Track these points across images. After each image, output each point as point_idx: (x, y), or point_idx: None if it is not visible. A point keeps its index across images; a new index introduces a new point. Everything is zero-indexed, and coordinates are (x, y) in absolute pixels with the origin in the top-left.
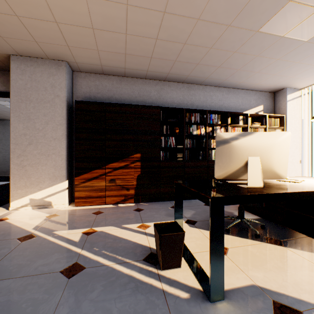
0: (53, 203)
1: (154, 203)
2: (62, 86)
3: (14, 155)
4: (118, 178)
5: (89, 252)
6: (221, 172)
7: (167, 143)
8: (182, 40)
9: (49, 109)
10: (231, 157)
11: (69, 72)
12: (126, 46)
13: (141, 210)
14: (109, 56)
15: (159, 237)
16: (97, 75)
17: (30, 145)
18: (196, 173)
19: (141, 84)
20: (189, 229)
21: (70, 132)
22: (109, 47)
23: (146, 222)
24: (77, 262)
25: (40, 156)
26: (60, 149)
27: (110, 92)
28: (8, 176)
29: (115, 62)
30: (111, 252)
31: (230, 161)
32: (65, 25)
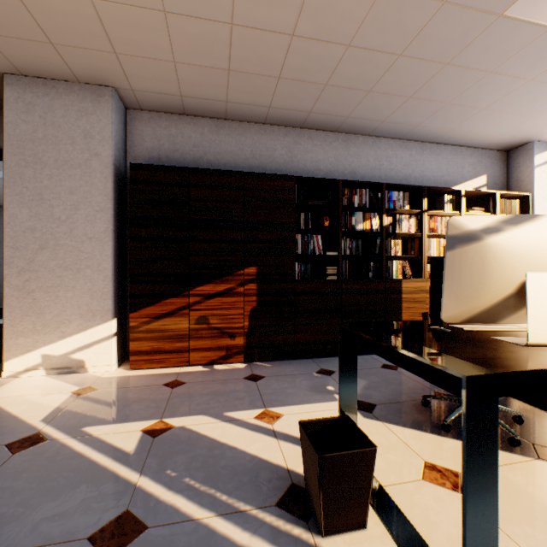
0: (88, 364)
1: (283, 363)
2: (105, 135)
3: (11, 269)
4: (213, 315)
5: (156, 483)
6: (457, 308)
7: (307, 248)
8: (343, 38)
9: (79, 180)
10: (484, 273)
11: (120, 109)
12: (231, 53)
13: (259, 378)
14: (197, 76)
15: (318, 460)
16: (174, 116)
17: (43, 250)
18: (364, 305)
19: (256, 134)
20: (364, 423)
21: (122, 225)
22: (196, 55)
23: (273, 406)
24: (129, 511)
25: (62, 272)
26: (100, 258)
27: (198, 149)
28: None
29: (208, 87)
30: (203, 482)
31: (482, 282)
32: (107, 4)
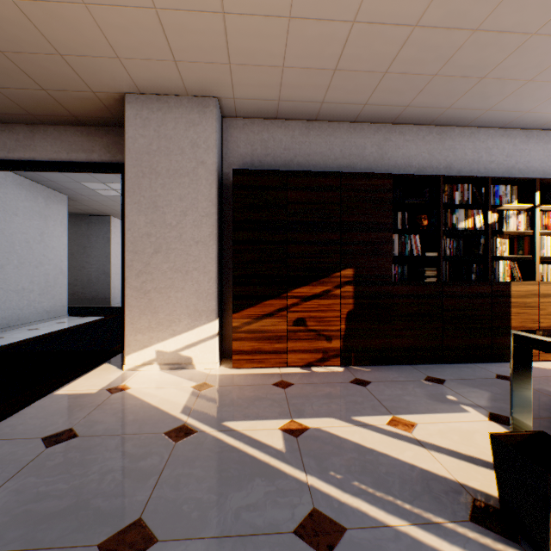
0: (195, 361)
1: (381, 368)
2: (210, 143)
3: (131, 272)
4: (310, 317)
5: (327, 484)
6: None
7: (404, 248)
8: (472, 22)
9: (187, 188)
10: None
11: (219, 118)
12: (343, 52)
13: (365, 382)
14: (300, 79)
15: (549, 479)
16: (265, 121)
17: (157, 254)
18: (467, 310)
19: (345, 133)
20: None
21: (220, 229)
22: (307, 57)
23: (400, 413)
24: (317, 509)
25: (173, 274)
26: (206, 261)
27: (288, 152)
28: (95, 307)
29: (308, 89)
30: (375, 488)
31: None
32: (237, 17)
